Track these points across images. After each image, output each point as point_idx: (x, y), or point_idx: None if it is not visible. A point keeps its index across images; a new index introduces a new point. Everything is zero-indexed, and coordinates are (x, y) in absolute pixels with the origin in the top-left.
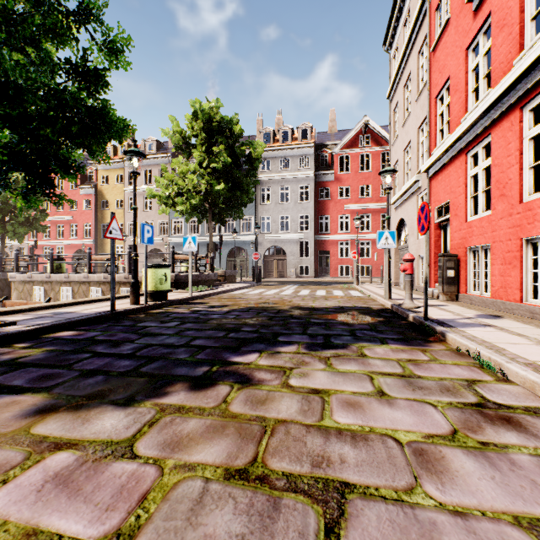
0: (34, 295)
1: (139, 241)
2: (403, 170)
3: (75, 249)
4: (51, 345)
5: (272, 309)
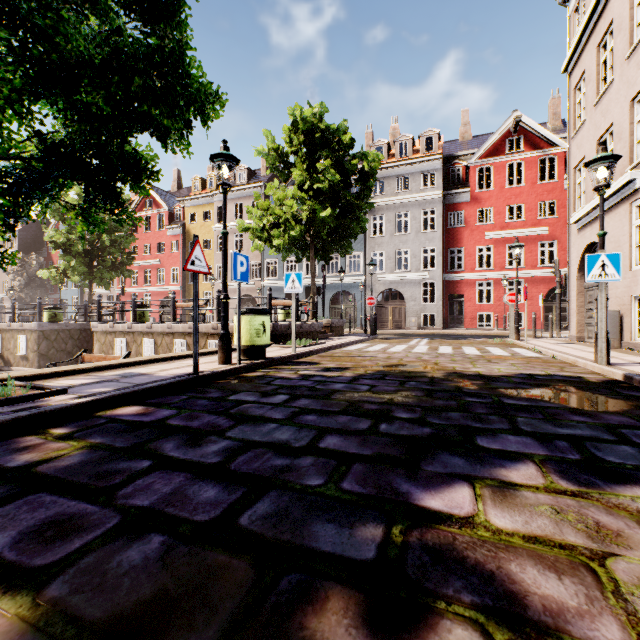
0: (115, 348)
1: (229, 286)
2: None
3: (162, 296)
4: (100, 434)
5: (419, 376)
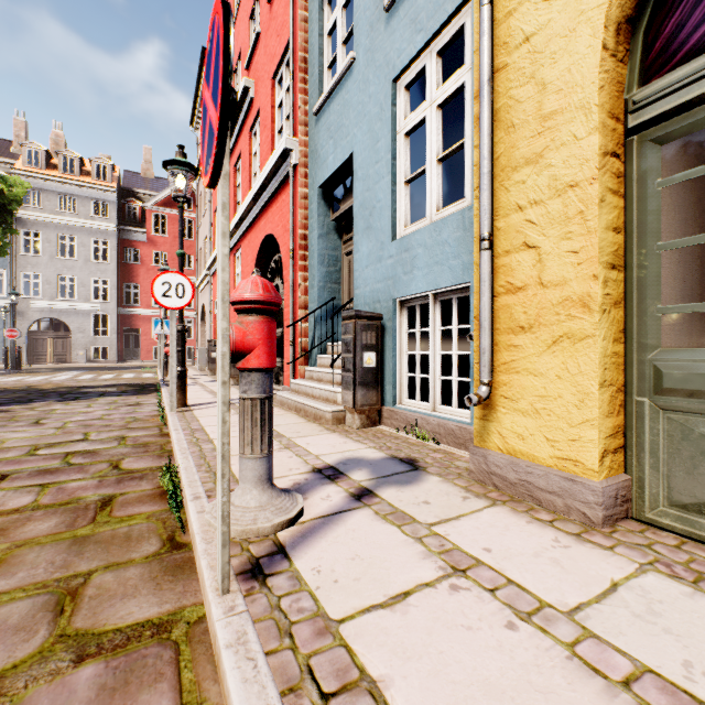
0: None
1: None
2: (205, 258)
3: None
4: None
5: (34, 389)
